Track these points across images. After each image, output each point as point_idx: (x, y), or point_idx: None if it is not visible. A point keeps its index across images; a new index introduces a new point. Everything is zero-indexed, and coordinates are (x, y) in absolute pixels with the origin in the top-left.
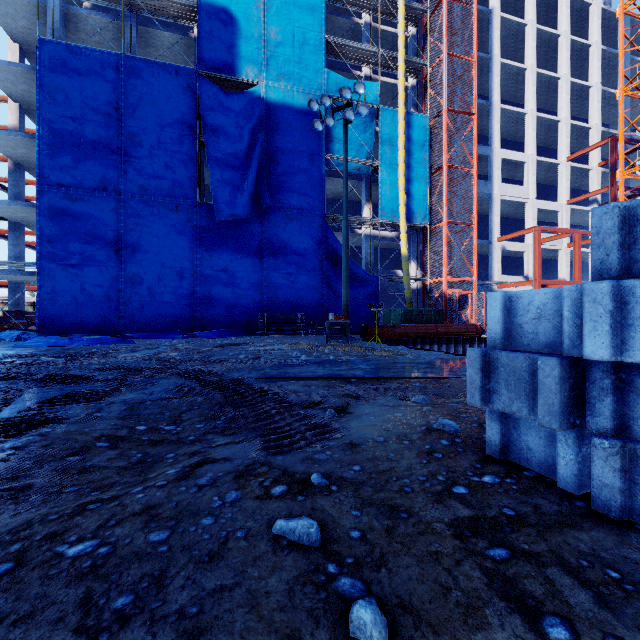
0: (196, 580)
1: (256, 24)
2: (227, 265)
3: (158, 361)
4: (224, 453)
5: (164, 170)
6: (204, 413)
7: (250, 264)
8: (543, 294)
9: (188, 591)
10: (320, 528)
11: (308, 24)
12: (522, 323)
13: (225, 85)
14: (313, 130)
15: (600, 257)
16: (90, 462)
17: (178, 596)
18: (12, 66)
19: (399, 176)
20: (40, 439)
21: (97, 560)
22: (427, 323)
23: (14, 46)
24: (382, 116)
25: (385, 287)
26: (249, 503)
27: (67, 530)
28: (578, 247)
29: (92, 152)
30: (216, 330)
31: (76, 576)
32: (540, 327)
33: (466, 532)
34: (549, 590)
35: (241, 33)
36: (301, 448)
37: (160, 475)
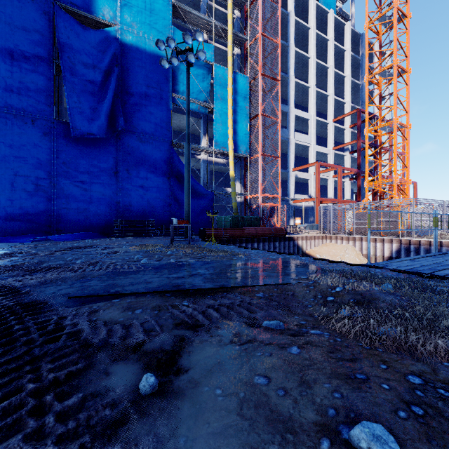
0: None
1: None
2: (84, 177)
3: None
4: None
5: (18, 85)
6: None
7: (106, 177)
8: None
9: None
10: None
11: None
12: None
13: (83, 21)
14: (162, 72)
15: None
16: None
17: None
18: None
19: (228, 118)
20: None
21: None
22: (248, 227)
23: None
24: (216, 71)
25: (218, 200)
26: None
27: None
28: (340, 177)
29: None
30: (71, 233)
31: None
32: None
33: None
34: None
35: None
36: None
37: None
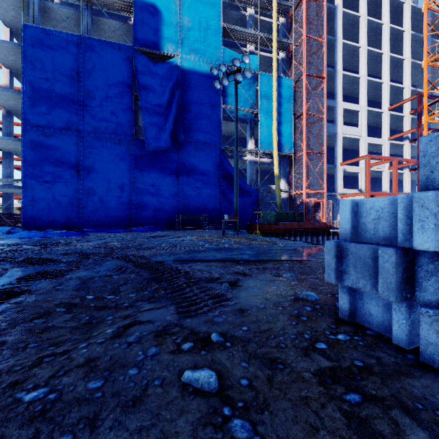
0: (121, 422)
1: (174, 15)
2: (154, 181)
3: (105, 248)
4: (148, 317)
5: (110, 116)
6: (135, 286)
7: (170, 181)
8: (382, 201)
9: (115, 431)
10: (218, 377)
11: (210, 15)
12: (366, 222)
13: (153, 57)
14: (213, 88)
15: (426, 173)
16: (50, 323)
17: (107, 436)
18: (5, 43)
19: (273, 120)
20: (15, 306)
21: (46, 405)
22: (292, 221)
23: (6, 29)
24: (261, 79)
25: (263, 197)
26: (165, 357)
27: (26, 379)
28: (396, 169)
29: (60, 103)
30: (146, 226)
31: (29, 419)
32: (379, 225)
33: (327, 380)
34: (394, 429)
35: (164, 21)
36: (204, 313)
37: (101, 334)
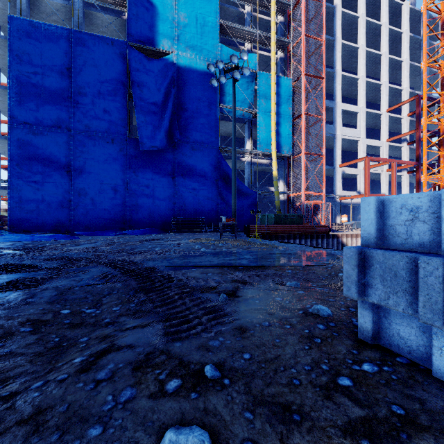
0: None
1: (170, 10)
2: (149, 182)
3: (94, 253)
4: (129, 339)
5: (103, 113)
6: (121, 297)
7: (165, 182)
8: (417, 198)
9: None
10: (212, 439)
11: (207, 11)
12: (395, 224)
13: (147, 53)
14: (211, 87)
15: None
16: (8, 349)
17: None
18: None
19: (271, 120)
20: None
21: None
22: (291, 224)
23: None
24: (259, 78)
25: (261, 199)
26: (142, 403)
27: None
28: (394, 171)
29: (49, 99)
30: (141, 229)
31: None
32: (414, 228)
33: (363, 441)
34: None
35: (159, 16)
36: (197, 333)
37: (66, 364)
